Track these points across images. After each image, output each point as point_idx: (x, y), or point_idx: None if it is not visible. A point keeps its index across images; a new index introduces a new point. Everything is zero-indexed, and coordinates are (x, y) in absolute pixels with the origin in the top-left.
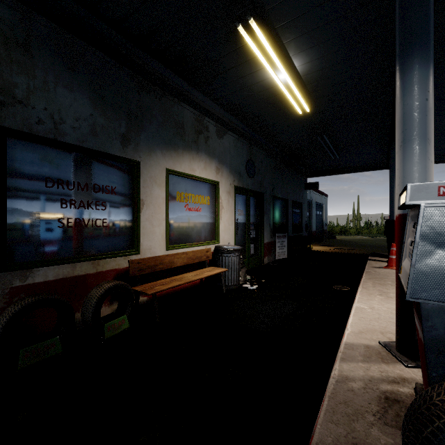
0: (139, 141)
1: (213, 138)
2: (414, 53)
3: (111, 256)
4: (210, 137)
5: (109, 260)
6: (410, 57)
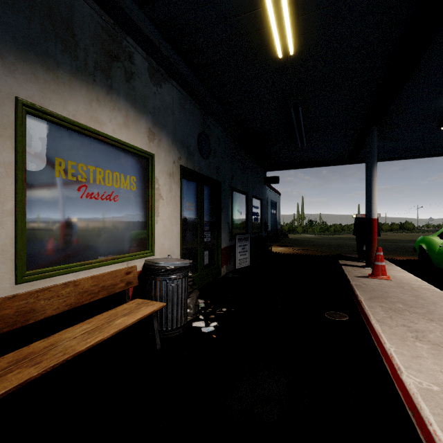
0: None
1: (142, 78)
2: None
3: None
4: (136, 74)
5: None
6: None
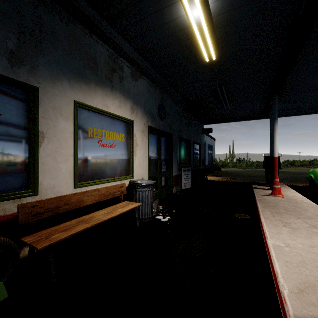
0: (37, 64)
1: (127, 78)
2: None
3: None
4: (125, 77)
5: None
6: None
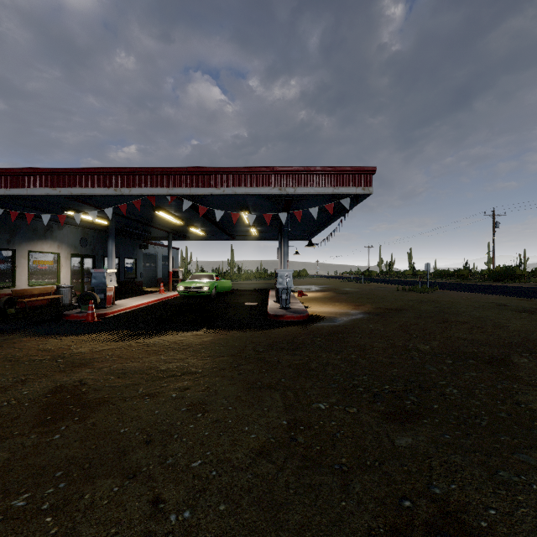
0: (15, 241)
1: (56, 231)
2: (109, 237)
3: (3, 288)
4: (54, 231)
5: (2, 290)
6: (109, 238)
